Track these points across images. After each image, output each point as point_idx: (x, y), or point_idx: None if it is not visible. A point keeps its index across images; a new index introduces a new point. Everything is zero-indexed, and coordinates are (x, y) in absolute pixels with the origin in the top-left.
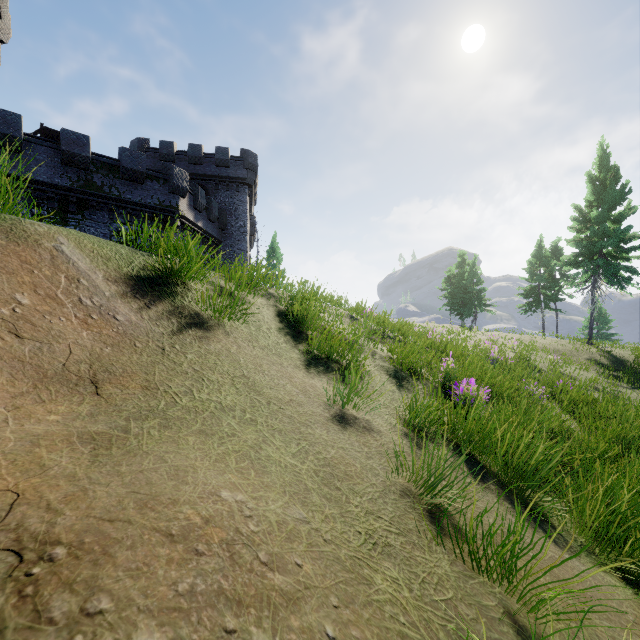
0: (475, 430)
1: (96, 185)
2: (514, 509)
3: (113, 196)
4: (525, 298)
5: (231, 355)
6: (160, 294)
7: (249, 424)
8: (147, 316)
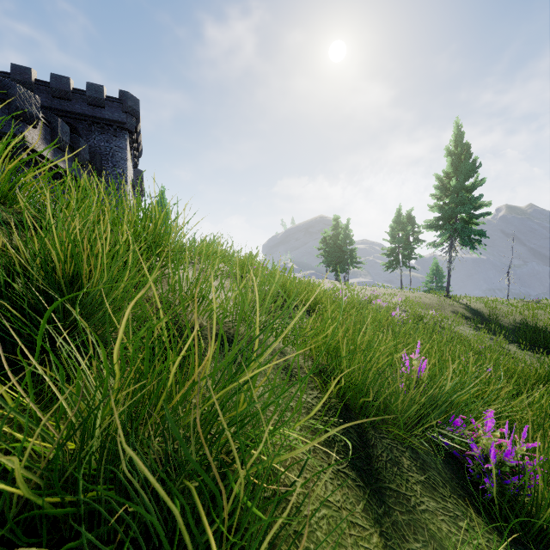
0: None
1: None
2: None
3: None
4: (388, 257)
5: None
6: None
7: None
8: None
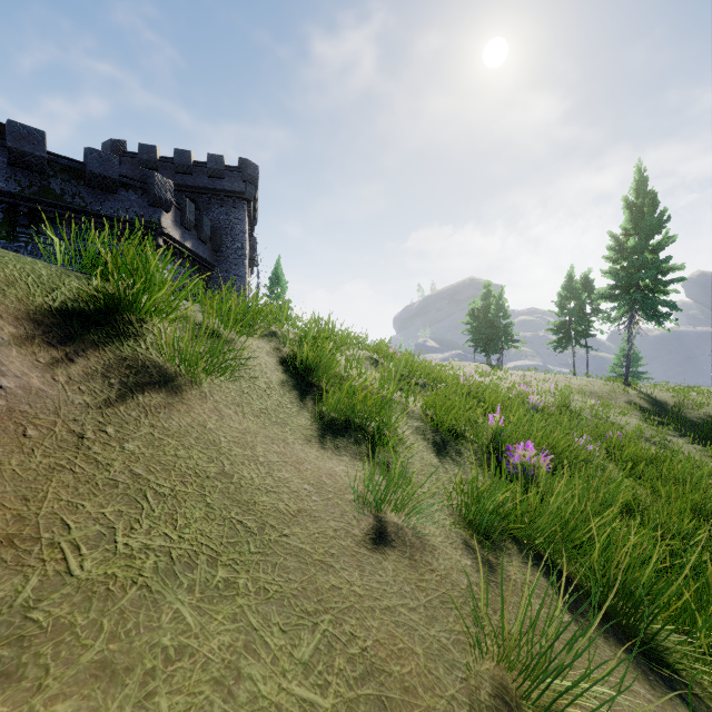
0: (558, 530)
1: (54, 193)
2: (633, 662)
3: (77, 207)
4: (555, 334)
5: (206, 434)
6: (97, 338)
7: (221, 599)
8: (65, 376)
